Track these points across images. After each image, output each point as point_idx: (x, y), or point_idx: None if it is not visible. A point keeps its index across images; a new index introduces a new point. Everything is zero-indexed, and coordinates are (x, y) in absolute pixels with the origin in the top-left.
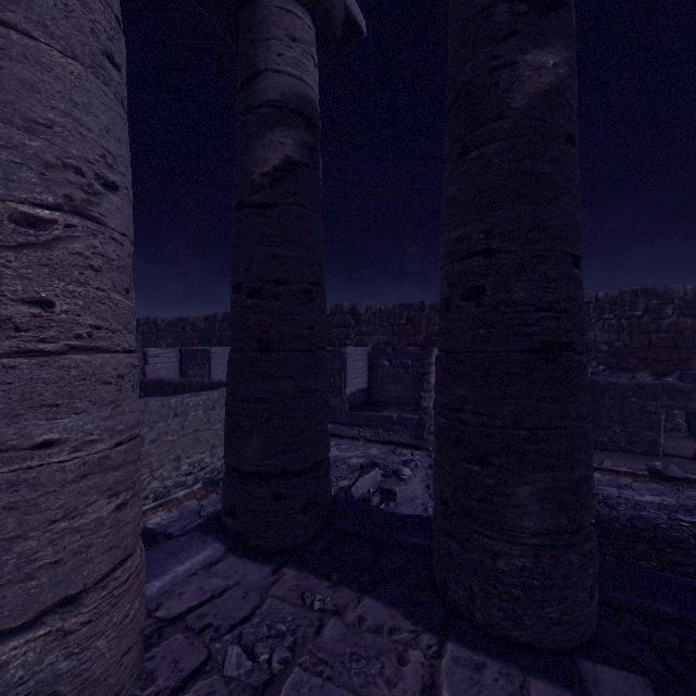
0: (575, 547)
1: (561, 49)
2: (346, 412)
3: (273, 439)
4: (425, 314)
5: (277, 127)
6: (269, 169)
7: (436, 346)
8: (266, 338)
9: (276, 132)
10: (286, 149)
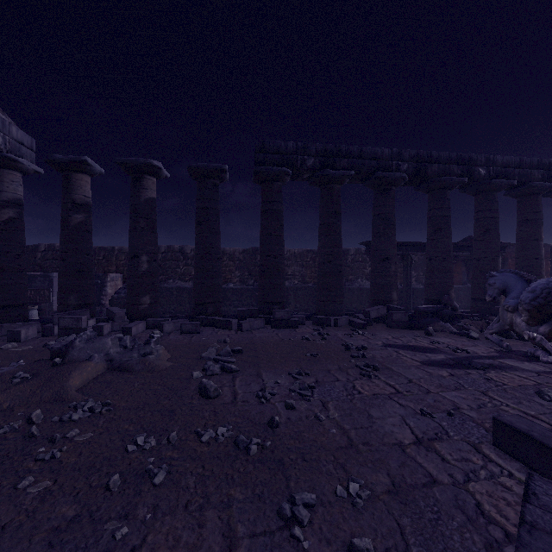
0: (84, 307)
1: (83, 214)
2: (53, 311)
3: (6, 296)
4: (115, 254)
5: (7, 208)
6: (4, 220)
7: (122, 273)
8: (3, 268)
9: (7, 209)
10: (10, 214)
